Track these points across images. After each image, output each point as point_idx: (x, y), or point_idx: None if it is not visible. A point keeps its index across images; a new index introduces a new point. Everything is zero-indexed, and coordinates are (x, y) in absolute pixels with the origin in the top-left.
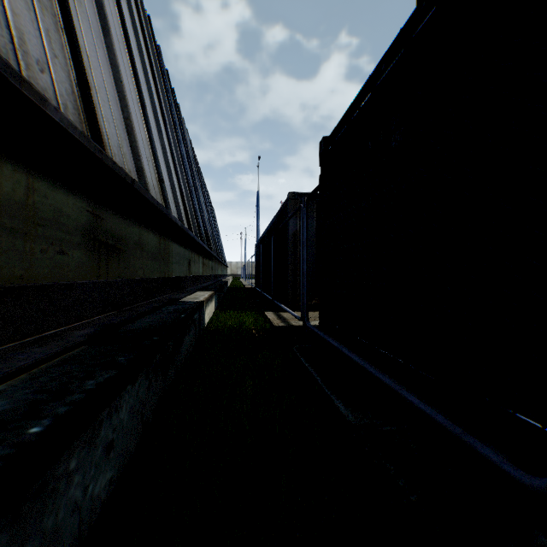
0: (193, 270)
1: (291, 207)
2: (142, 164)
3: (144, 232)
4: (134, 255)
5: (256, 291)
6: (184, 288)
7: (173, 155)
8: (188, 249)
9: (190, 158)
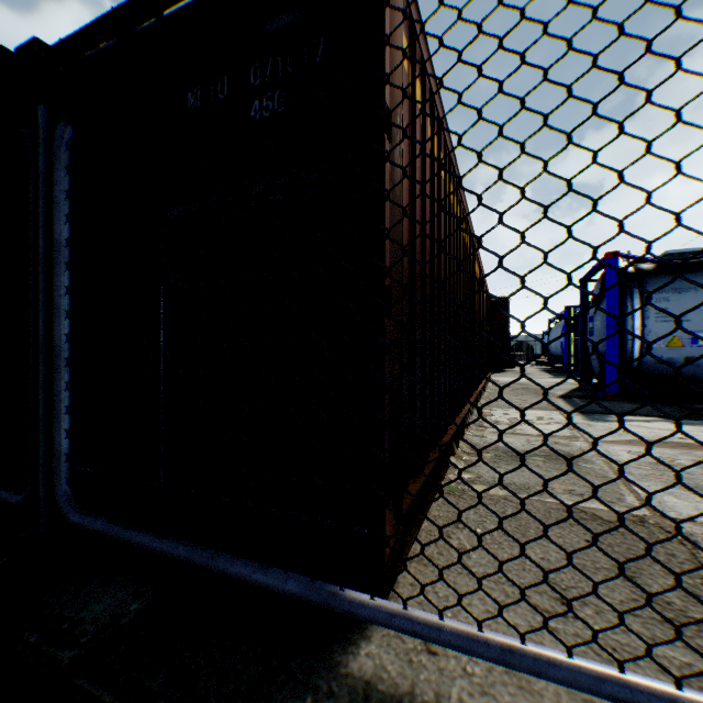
0: None
1: None
2: None
3: None
4: None
5: None
6: None
7: None
8: None
9: None
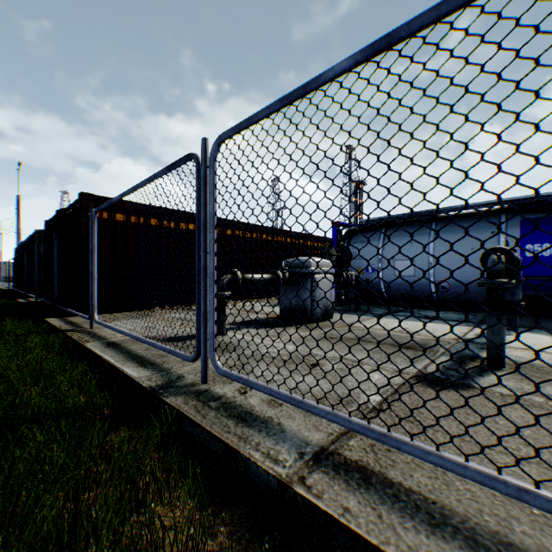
0: None
1: (39, 238)
2: None
3: None
4: None
5: (15, 291)
6: None
7: None
8: None
9: None
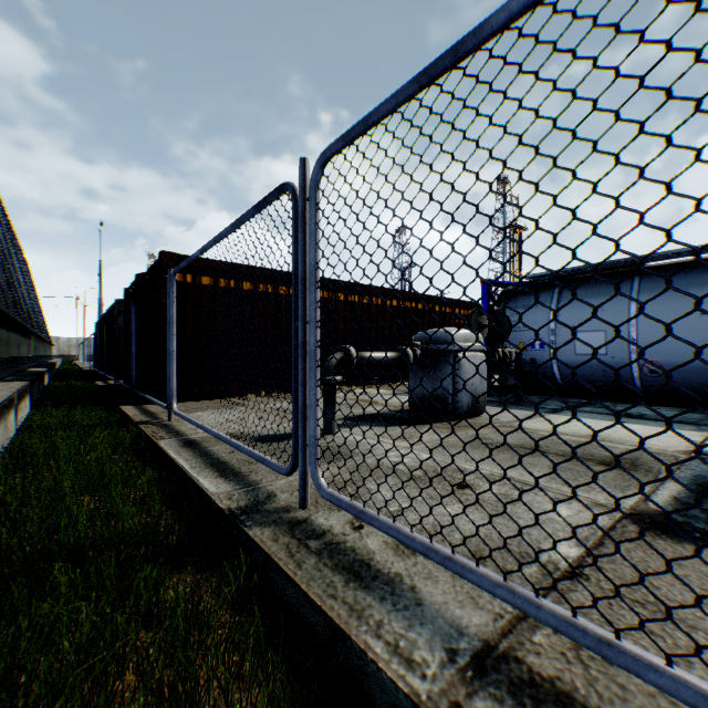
0: (23, 351)
1: (118, 309)
2: (2, 292)
3: (5, 331)
4: (3, 345)
5: (96, 372)
6: (19, 366)
7: (0, 252)
8: (20, 334)
9: (3, 224)
